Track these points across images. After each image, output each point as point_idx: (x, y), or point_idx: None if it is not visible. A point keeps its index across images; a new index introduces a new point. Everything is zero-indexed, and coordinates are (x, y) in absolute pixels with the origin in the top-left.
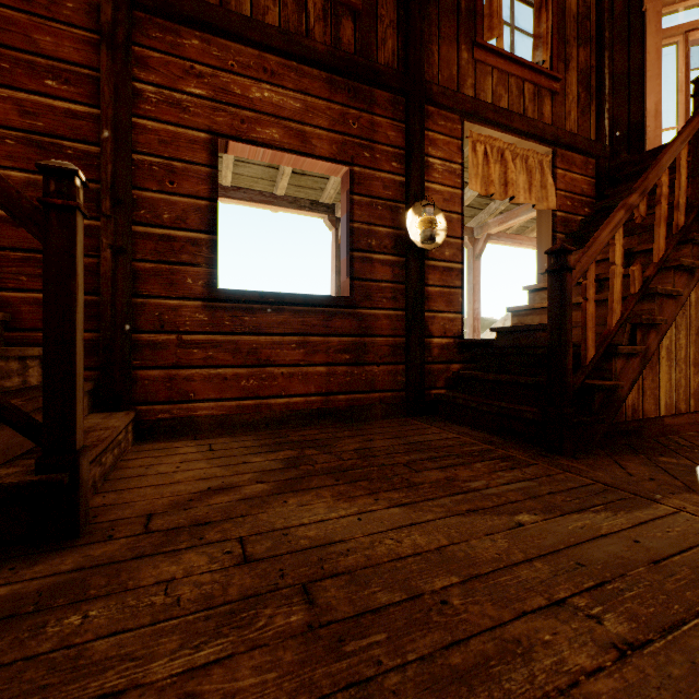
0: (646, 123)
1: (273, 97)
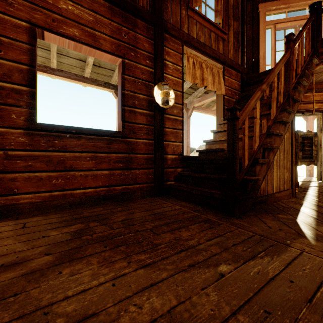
0: (259, 61)
1: (75, 10)
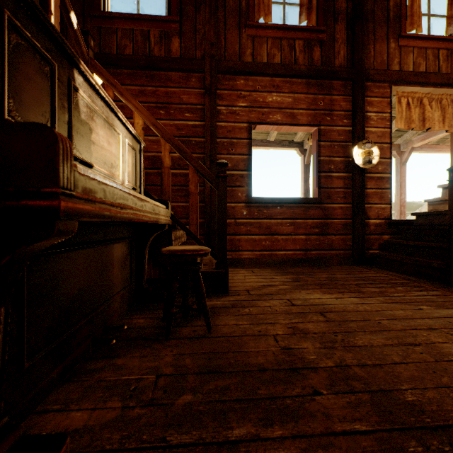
0: None
1: (277, 99)
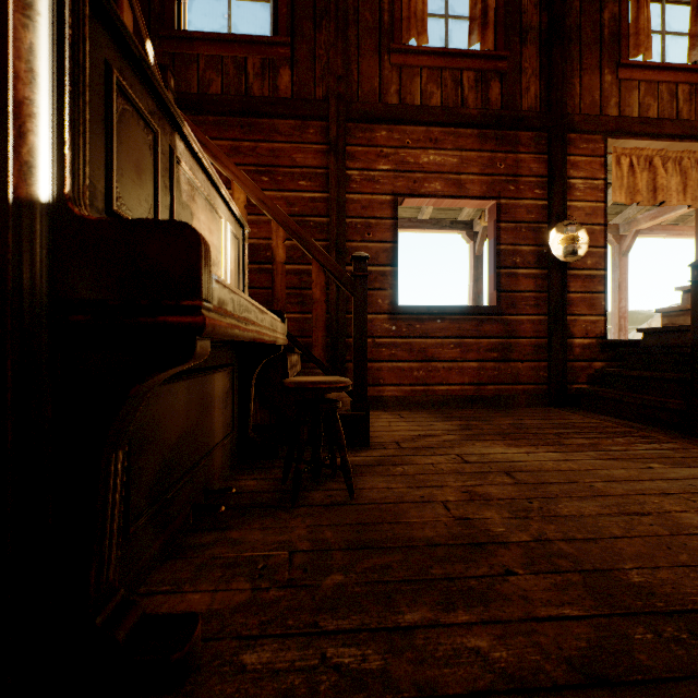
0: None
1: (436, 159)
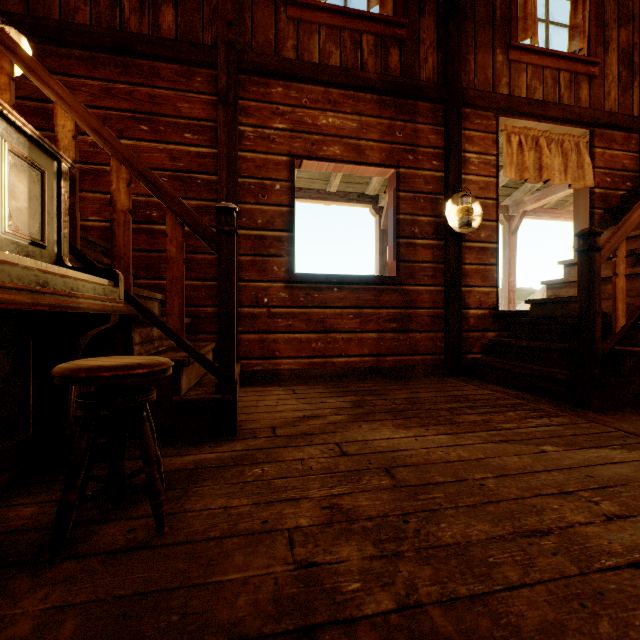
0: None
1: (335, 122)
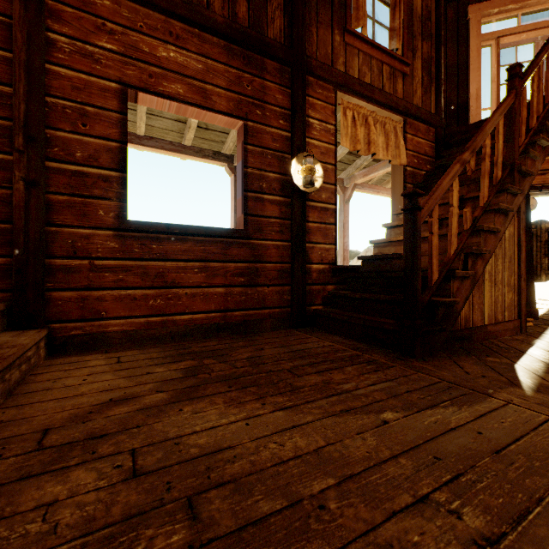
0: (470, 104)
1: (178, 57)
